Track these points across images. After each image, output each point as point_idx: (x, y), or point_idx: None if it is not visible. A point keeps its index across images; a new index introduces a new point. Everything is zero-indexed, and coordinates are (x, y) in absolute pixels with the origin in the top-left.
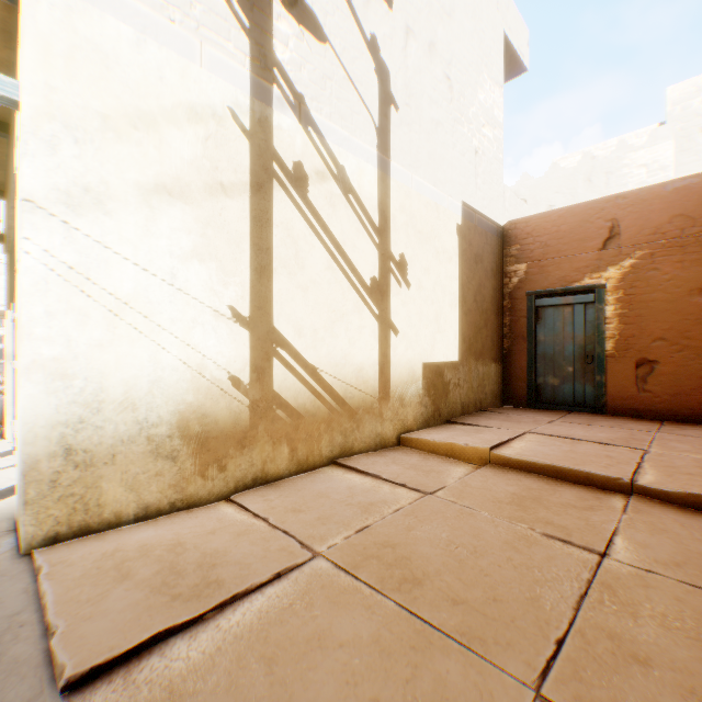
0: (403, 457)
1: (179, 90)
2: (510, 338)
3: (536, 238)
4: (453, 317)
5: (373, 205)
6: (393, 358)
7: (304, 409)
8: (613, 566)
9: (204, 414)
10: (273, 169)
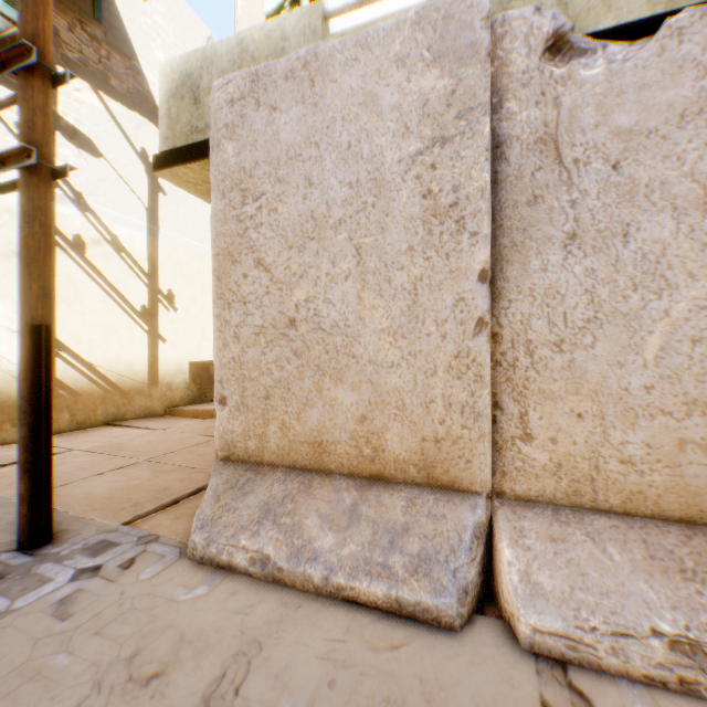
0: (161, 419)
1: None
2: None
3: None
4: None
5: (144, 259)
6: (162, 358)
7: (84, 390)
8: None
9: (3, 391)
10: (58, 240)
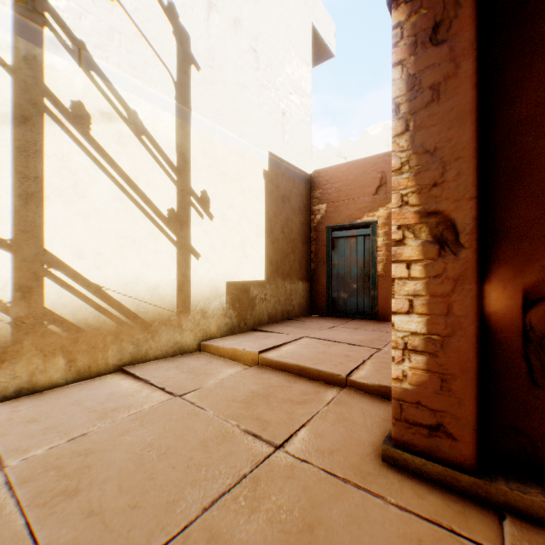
0: (190, 362)
1: None
2: (315, 262)
3: (333, 184)
4: (260, 244)
5: (171, 147)
6: (194, 277)
7: (86, 324)
8: (278, 458)
9: None
10: (45, 105)
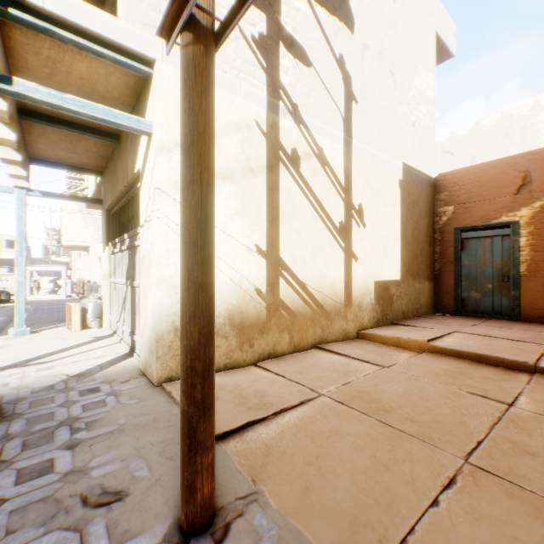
0: (363, 346)
1: (228, 114)
2: (440, 262)
3: (461, 186)
4: (396, 247)
5: (341, 172)
6: (354, 277)
7: (297, 311)
8: (516, 411)
9: (241, 311)
10: (279, 155)
